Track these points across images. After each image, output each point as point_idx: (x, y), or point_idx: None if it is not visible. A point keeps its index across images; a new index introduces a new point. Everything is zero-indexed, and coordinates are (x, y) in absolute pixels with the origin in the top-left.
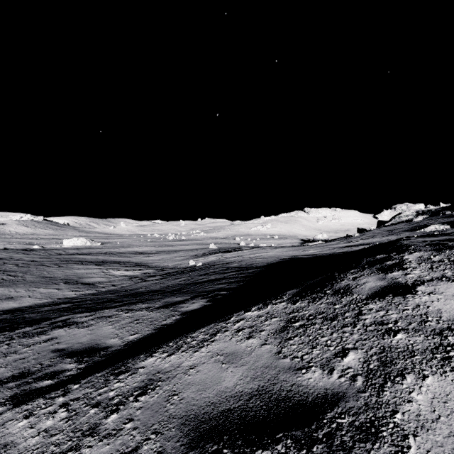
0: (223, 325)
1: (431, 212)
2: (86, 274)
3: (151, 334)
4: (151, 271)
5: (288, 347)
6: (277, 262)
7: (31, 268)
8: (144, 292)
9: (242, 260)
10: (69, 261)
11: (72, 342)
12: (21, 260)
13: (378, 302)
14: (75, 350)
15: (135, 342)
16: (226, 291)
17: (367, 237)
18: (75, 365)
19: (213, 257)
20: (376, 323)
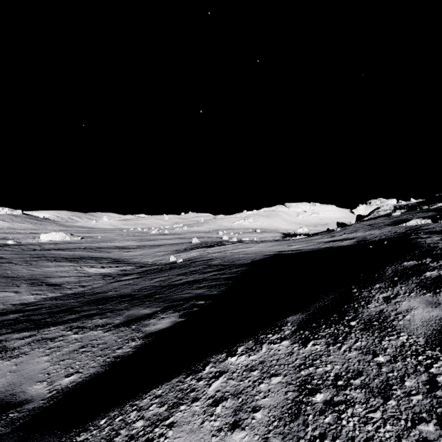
0: (192, 383)
1: (408, 207)
2: (57, 272)
3: (95, 375)
4: (129, 268)
5: None
6: (261, 259)
7: None
8: (111, 297)
9: (225, 256)
10: (42, 257)
11: None
12: None
13: None
14: None
15: (67, 391)
16: (205, 301)
17: (349, 231)
18: None
19: (195, 252)
20: None
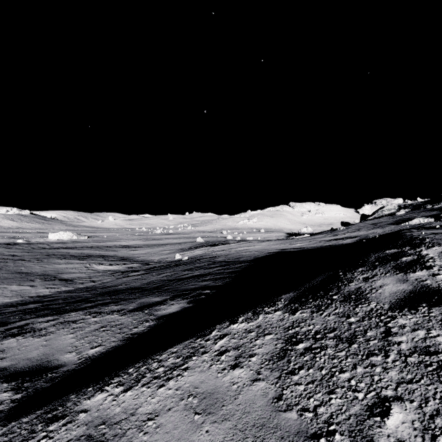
0: (201, 343)
1: (413, 206)
2: (67, 269)
3: (116, 347)
4: (136, 265)
5: (291, 388)
6: (264, 256)
7: (8, 263)
8: (122, 290)
9: (229, 254)
10: (52, 255)
11: (19, 357)
12: (0, 255)
13: (410, 315)
14: (18, 370)
15: (94, 358)
16: (210, 290)
17: (352, 230)
18: (10, 395)
19: (199, 250)
20: (418, 350)
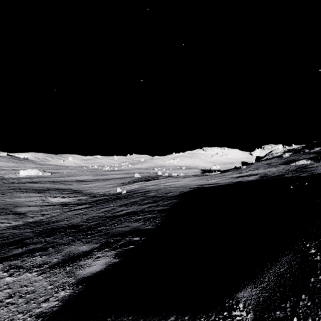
0: None
1: (294, 150)
2: (25, 202)
3: None
4: (84, 197)
5: None
6: (187, 192)
7: None
8: (61, 227)
9: (159, 189)
10: (17, 189)
11: None
12: None
13: None
14: None
15: None
16: (140, 237)
17: (253, 169)
18: None
19: (136, 185)
20: None
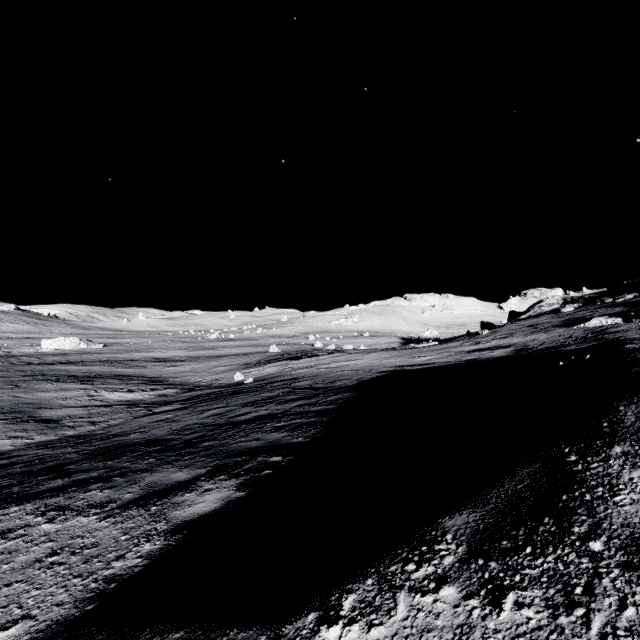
0: None
1: (584, 299)
2: (57, 399)
3: (58, 626)
4: (171, 391)
5: None
6: (373, 379)
7: None
8: (133, 444)
9: (318, 374)
10: (38, 376)
11: None
12: None
13: None
14: None
15: None
16: (282, 456)
17: (501, 335)
18: None
19: (272, 367)
20: None
